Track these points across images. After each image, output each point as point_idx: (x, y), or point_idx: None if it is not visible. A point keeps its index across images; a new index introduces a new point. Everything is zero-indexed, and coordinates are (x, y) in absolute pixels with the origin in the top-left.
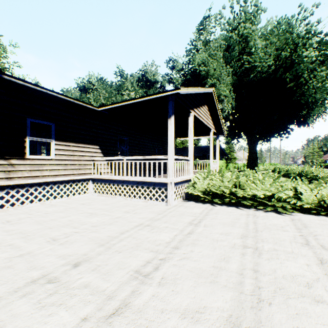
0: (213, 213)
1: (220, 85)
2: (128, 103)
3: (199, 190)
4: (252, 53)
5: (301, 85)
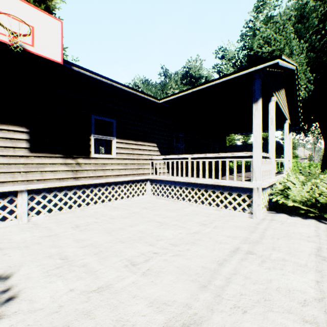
0: None
1: None
2: (197, 89)
3: (295, 199)
4: None
5: None
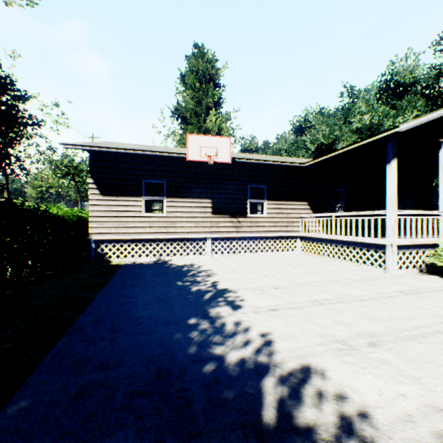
0: None
1: None
2: (334, 154)
3: None
4: None
5: None
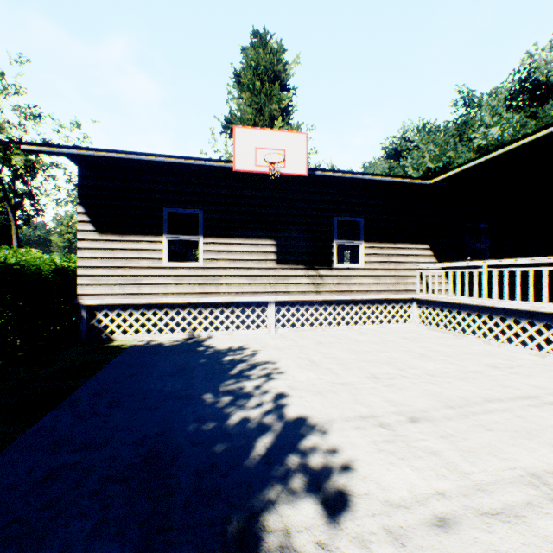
0: None
1: None
2: (493, 155)
3: None
4: None
5: None
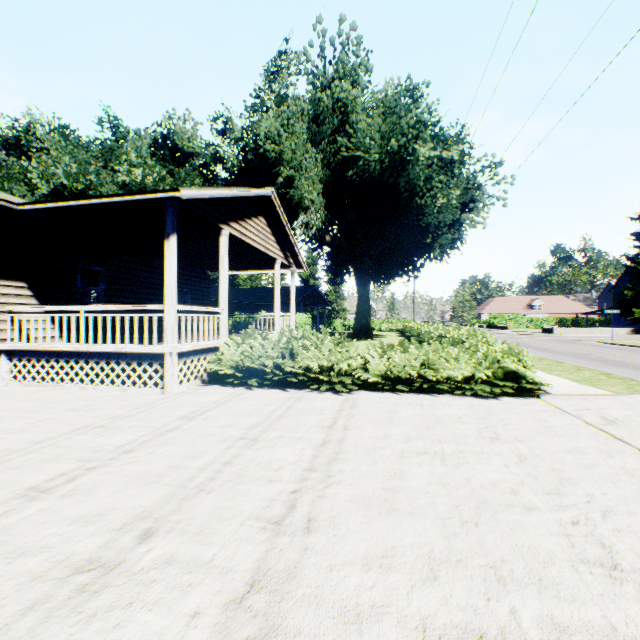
0: (238, 400)
1: (301, 181)
2: (84, 203)
3: (227, 364)
4: (351, 134)
5: (420, 198)
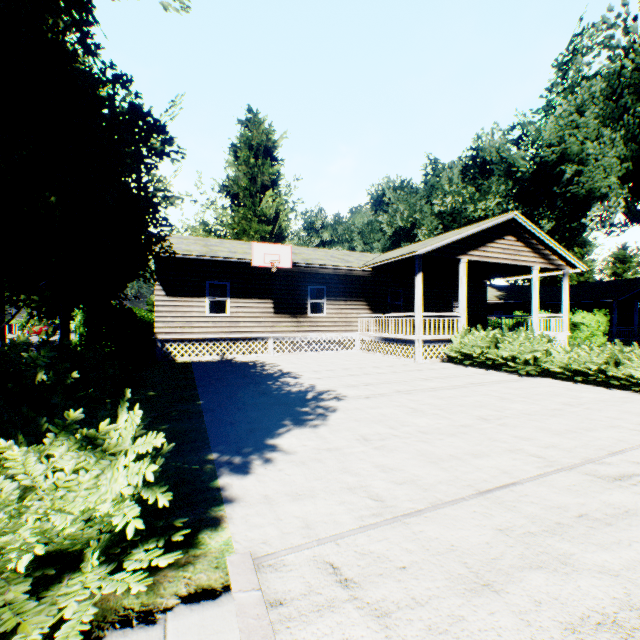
0: (447, 369)
1: (588, 173)
2: (381, 263)
3: (453, 350)
4: None
5: None
